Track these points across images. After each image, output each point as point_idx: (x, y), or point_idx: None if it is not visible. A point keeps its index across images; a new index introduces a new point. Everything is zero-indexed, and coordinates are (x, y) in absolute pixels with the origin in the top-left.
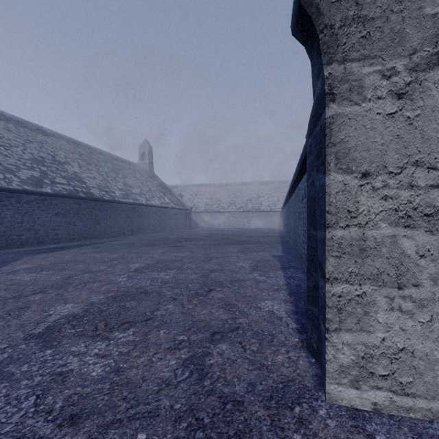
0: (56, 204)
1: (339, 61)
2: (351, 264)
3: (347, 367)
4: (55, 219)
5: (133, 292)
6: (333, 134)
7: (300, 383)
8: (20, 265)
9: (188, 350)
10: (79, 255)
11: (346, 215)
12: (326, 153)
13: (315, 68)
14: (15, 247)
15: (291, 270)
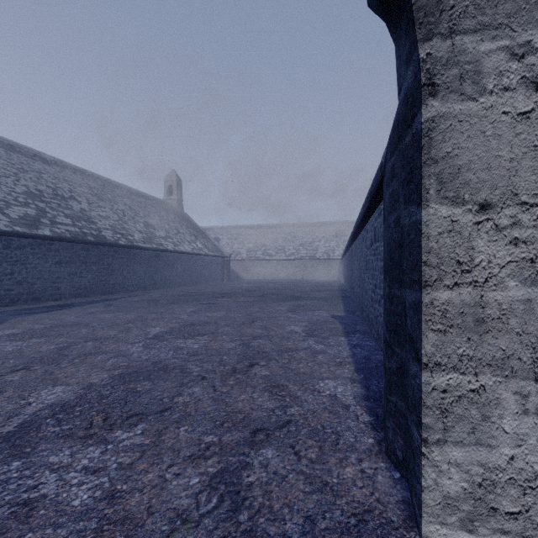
0: (57, 249)
1: (444, 34)
2: (462, 343)
3: (455, 498)
4: (55, 269)
5: (148, 368)
6: (433, 145)
7: (381, 515)
8: (4, 330)
9: (219, 460)
10: (84, 316)
11: (454, 268)
12: (422, 174)
13: (404, 51)
14: (2, 306)
15: (356, 336)
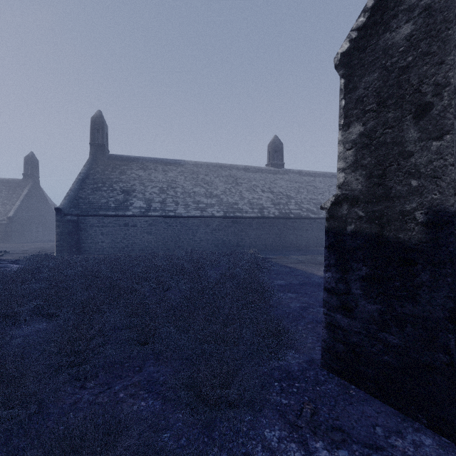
0: None
1: None
2: None
3: None
4: None
5: None
6: None
7: None
8: None
9: None
10: None
11: None
12: None
13: None
14: None
15: None
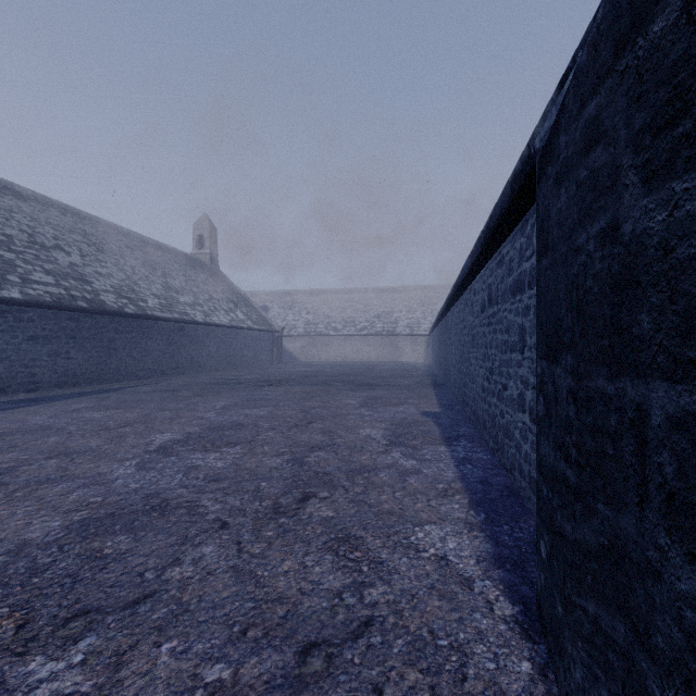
0: (31, 319)
1: None
2: None
3: None
4: (28, 347)
5: (135, 507)
6: None
7: None
8: None
9: None
10: (62, 415)
11: None
12: None
13: None
14: None
15: (462, 444)
